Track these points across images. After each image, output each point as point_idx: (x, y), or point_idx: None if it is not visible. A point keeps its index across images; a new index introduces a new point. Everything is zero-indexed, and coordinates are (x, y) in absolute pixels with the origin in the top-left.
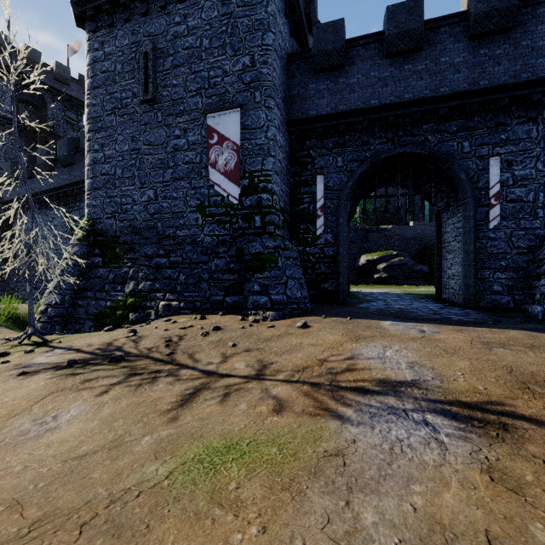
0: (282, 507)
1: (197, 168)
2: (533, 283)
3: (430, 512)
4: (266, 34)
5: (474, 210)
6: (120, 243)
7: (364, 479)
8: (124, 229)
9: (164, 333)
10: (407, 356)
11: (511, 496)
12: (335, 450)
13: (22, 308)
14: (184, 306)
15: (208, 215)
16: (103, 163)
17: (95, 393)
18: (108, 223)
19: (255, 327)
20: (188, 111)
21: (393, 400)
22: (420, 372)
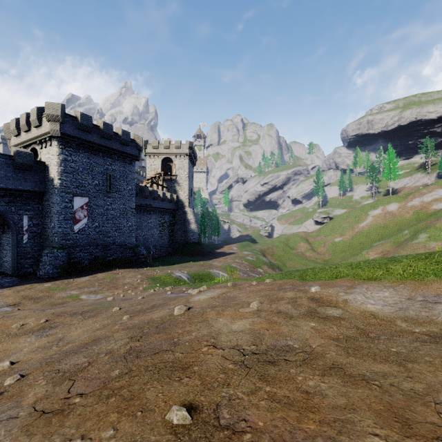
0: None
1: None
2: (39, 263)
3: None
4: None
5: (17, 236)
6: None
7: None
8: None
9: None
10: None
11: None
12: None
13: None
14: None
15: None
16: None
17: None
18: None
19: None
20: None
21: None
22: (0, 303)
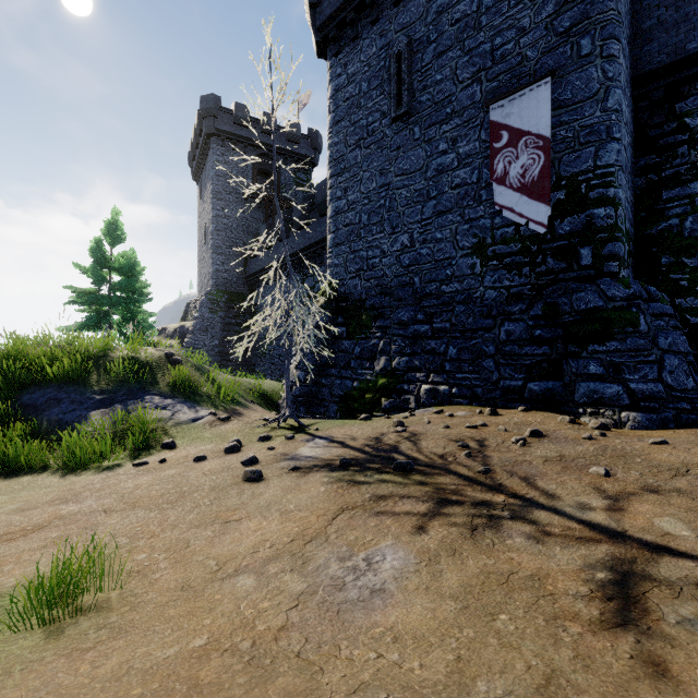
0: None
1: (472, 190)
2: None
3: None
4: None
5: None
6: (366, 309)
7: None
8: (371, 290)
9: (447, 432)
10: None
11: None
12: None
13: (267, 385)
14: (457, 392)
15: (490, 257)
16: (346, 211)
17: (406, 527)
18: (352, 284)
19: (614, 439)
20: (459, 112)
21: None
22: None
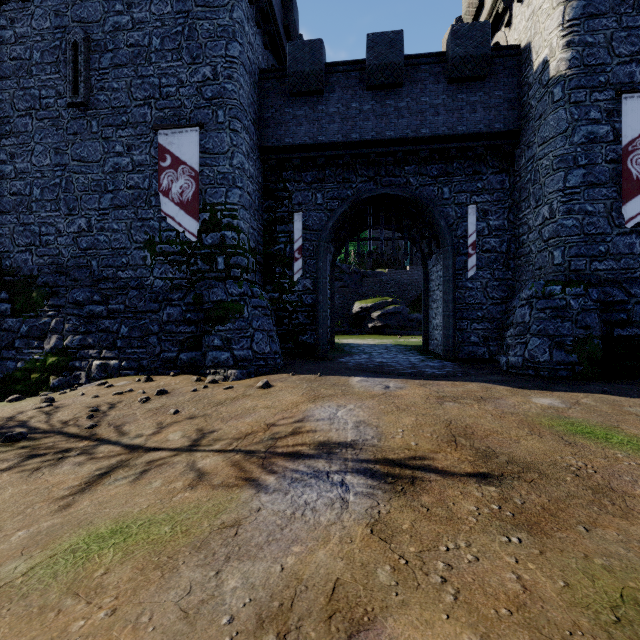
0: (146, 586)
1: (144, 195)
2: (504, 334)
3: (296, 569)
4: (232, 44)
5: (453, 259)
6: (38, 286)
7: (249, 546)
8: (45, 267)
9: (92, 401)
10: (358, 415)
11: (379, 544)
12: (233, 521)
13: None
14: (126, 365)
15: (159, 253)
16: (13, 178)
17: None
18: (21, 258)
19: (210, 389)
20: (133, 124)
21: (323, 463)
22: (363, 432)
